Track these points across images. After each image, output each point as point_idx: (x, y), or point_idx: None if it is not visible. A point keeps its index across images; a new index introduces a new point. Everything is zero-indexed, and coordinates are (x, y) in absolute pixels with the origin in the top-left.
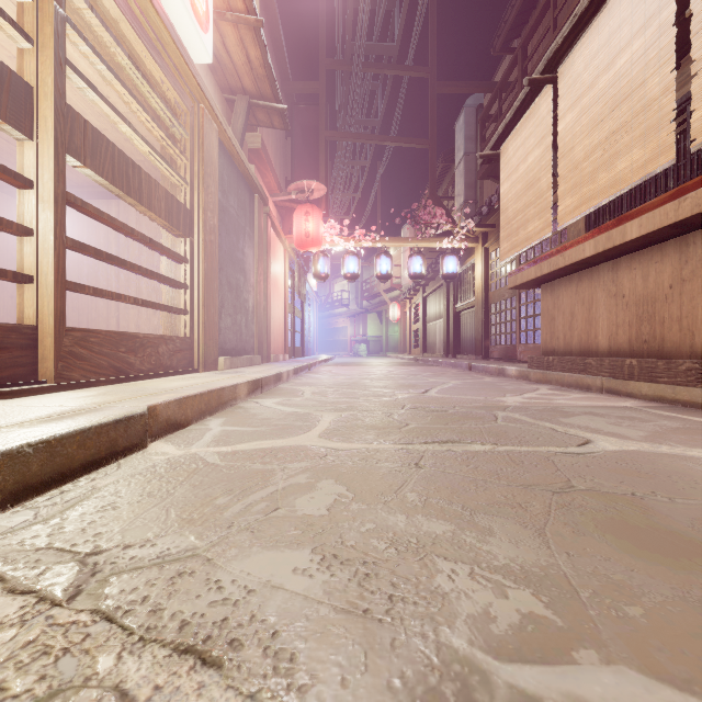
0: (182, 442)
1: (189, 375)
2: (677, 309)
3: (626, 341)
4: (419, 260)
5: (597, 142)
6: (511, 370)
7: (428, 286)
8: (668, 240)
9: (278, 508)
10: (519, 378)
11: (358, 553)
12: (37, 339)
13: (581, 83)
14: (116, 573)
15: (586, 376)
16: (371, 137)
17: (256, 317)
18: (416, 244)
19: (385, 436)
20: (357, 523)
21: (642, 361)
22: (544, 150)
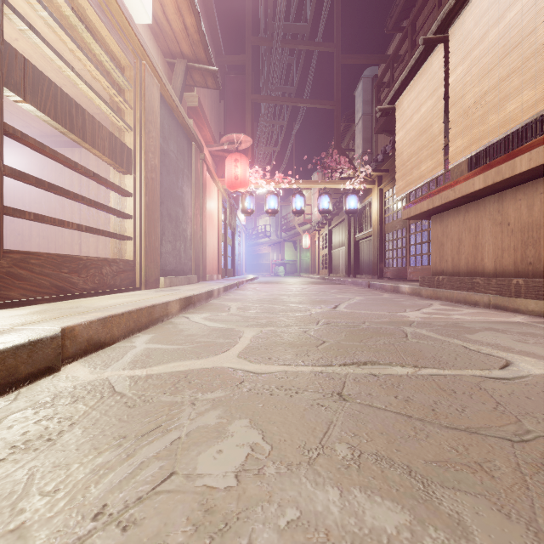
0: (100, 363)
1: (130, 293)
2: None
3: (512, 263)
4: (327, 198)
5: (487, 88)
6: (405, 287)
7: (333, 221)
8: None
9: (172, 473)
10: (412, 295)
11: None
12: None
13: (472, 39)
14: None
15: (474, 294)
16: (288, 100)
17: (193, 244)
18: (324, 185)
19: (303, 355)
20: (273, 507)
21: (528, 281)
22: (436, 101)
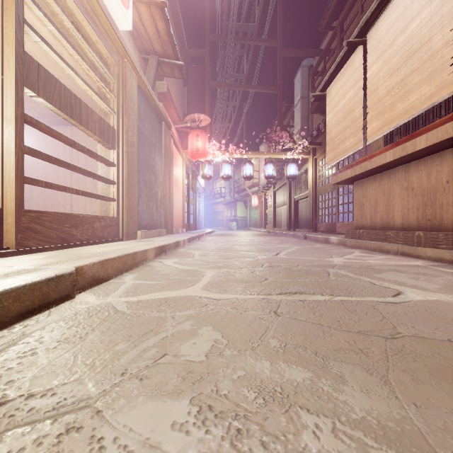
0: (102, 293)
1: (115, 243)
2: (452, 197)
3: (415, 220)
4: (271, 166)
5: (395, 82)
6: (333, 239)
7: (277, 184)
8: (445, 150)
9: (165, 354)
10: (339, 245)
11: (230, 404)
12: (2, 218)
13: (384, 43)
14: (10, 428)
15: (386, 244)
16: (239, 86)
17: (163, 204)
18: (269, 156)
19: (250, 288)
20: (229, 370)
21: (427, 233)
22: (357, 90)
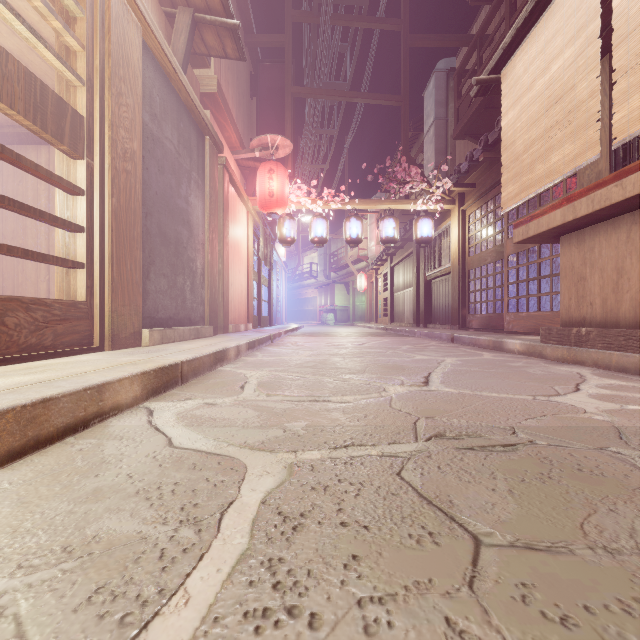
0: None
1: (69, 358)
2: None
3: None
4: (392, 223)
5: None
6: (514, 344)
7: (395, 256)
8: None
9: None
10: (526, 355)
11: None
12: None
13: None
14: None
15: None
16: (340, 93)
17: (206, 281)
18: (388, 206)
19: None
20: None
21: None
22: (583, 45)
